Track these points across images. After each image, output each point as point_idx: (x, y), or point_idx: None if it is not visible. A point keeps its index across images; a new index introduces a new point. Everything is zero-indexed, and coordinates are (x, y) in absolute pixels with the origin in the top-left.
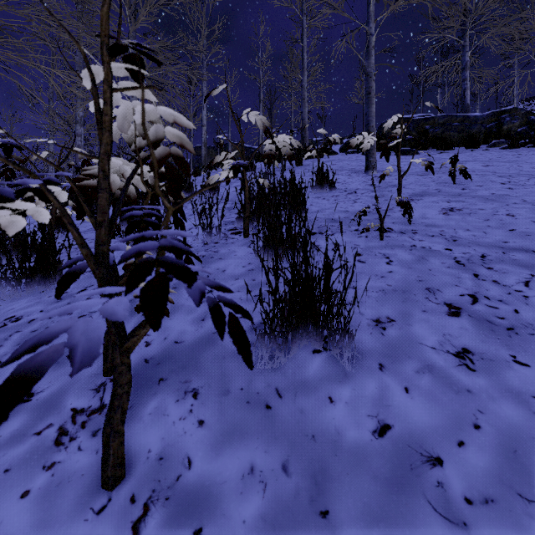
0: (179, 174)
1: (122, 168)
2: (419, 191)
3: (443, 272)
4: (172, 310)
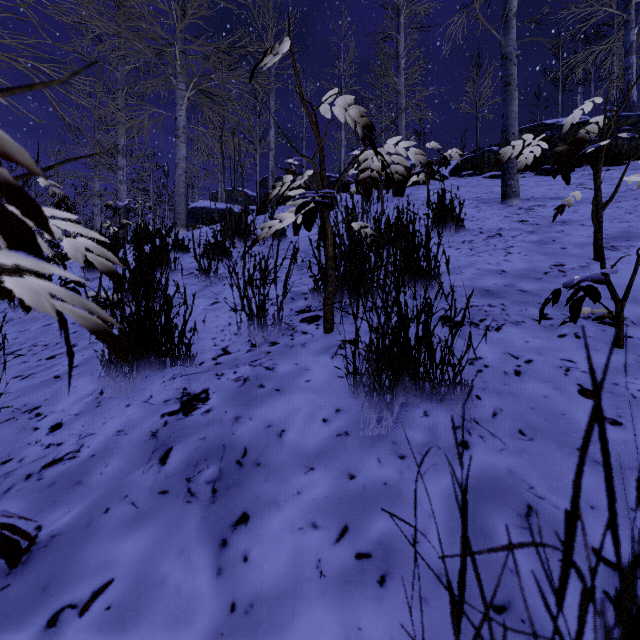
0: None
1: None
2: (615, 230)
3: None
4: (128, 610)
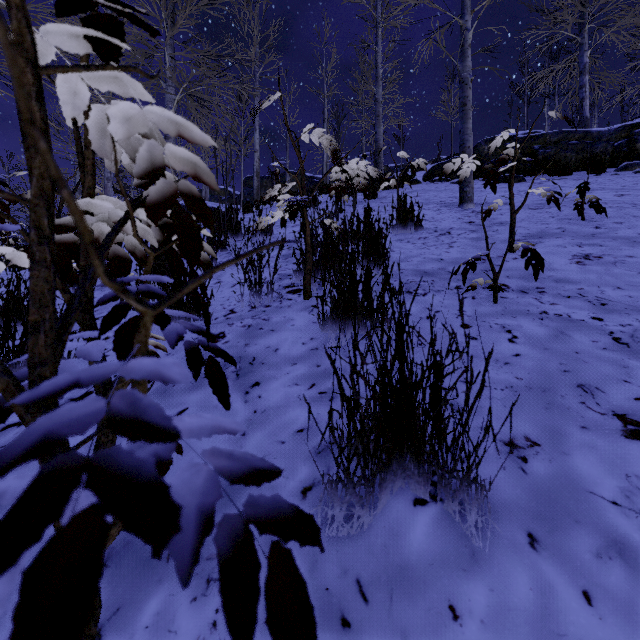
0: (195, 225)
1: (114, 214)
2: (535, 230)
3: (598, 358)
4: None
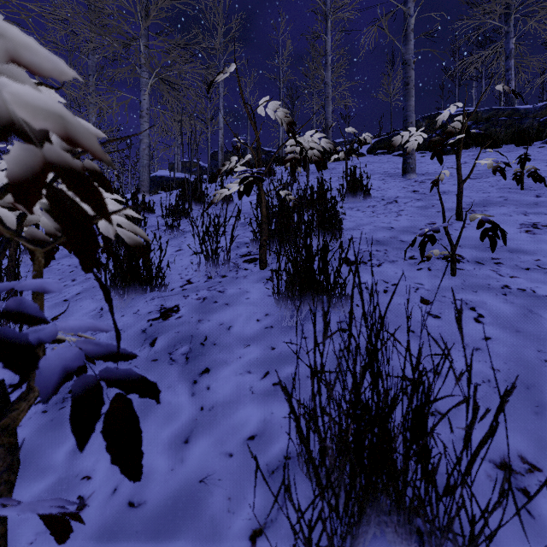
0: (83, 212)
1: None
2: (478, 199)
3: None
4: (141, 412)
